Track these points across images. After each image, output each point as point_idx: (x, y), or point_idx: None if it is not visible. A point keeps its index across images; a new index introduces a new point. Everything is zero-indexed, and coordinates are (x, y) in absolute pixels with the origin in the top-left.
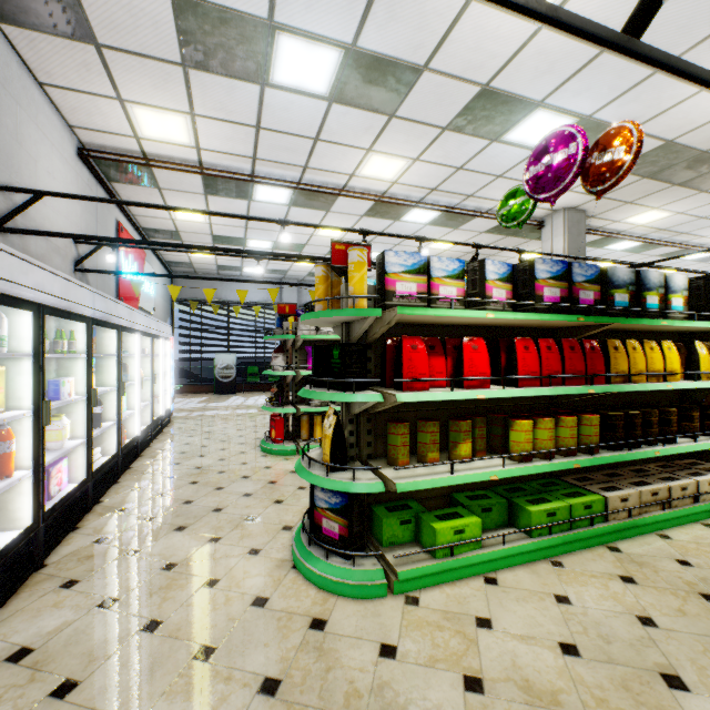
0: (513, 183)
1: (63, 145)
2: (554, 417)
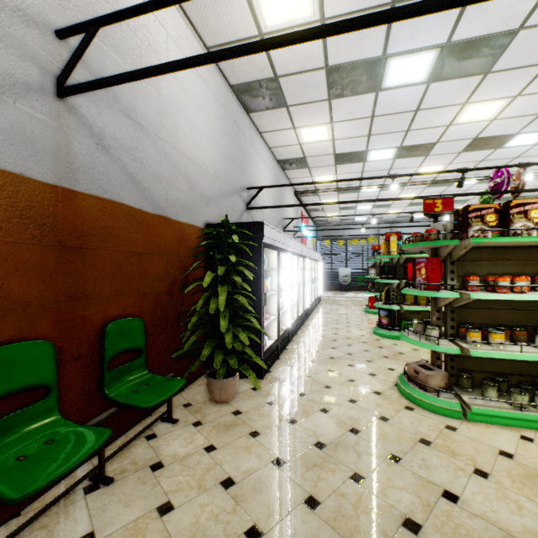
0: (531, 158)
1: (291, 194)
2: None
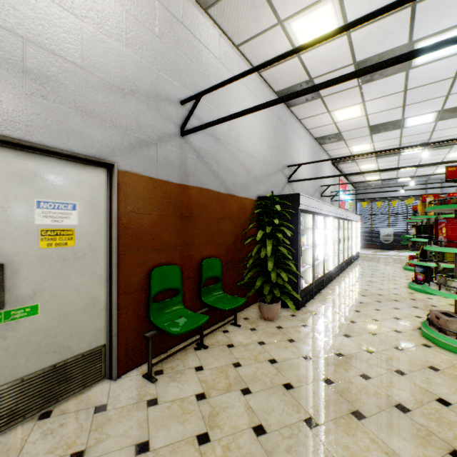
0: None
1: (328, 163)
2: None
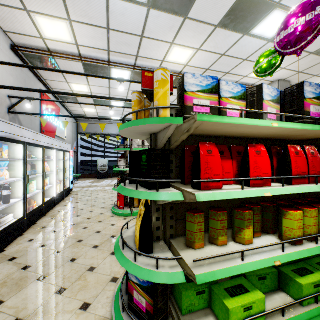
0: (252, 64)
1: None
2: (313, 206)
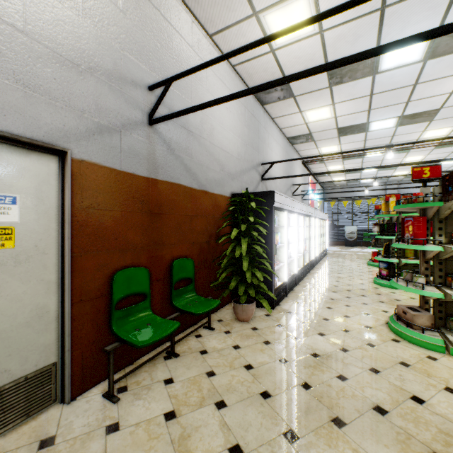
0: None
1: (299, 163)
2: None
